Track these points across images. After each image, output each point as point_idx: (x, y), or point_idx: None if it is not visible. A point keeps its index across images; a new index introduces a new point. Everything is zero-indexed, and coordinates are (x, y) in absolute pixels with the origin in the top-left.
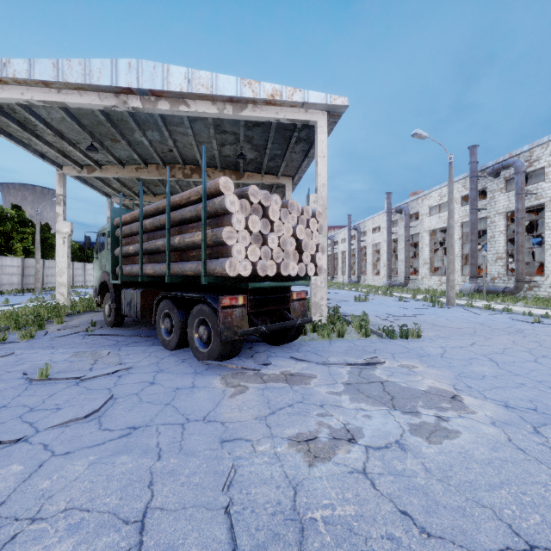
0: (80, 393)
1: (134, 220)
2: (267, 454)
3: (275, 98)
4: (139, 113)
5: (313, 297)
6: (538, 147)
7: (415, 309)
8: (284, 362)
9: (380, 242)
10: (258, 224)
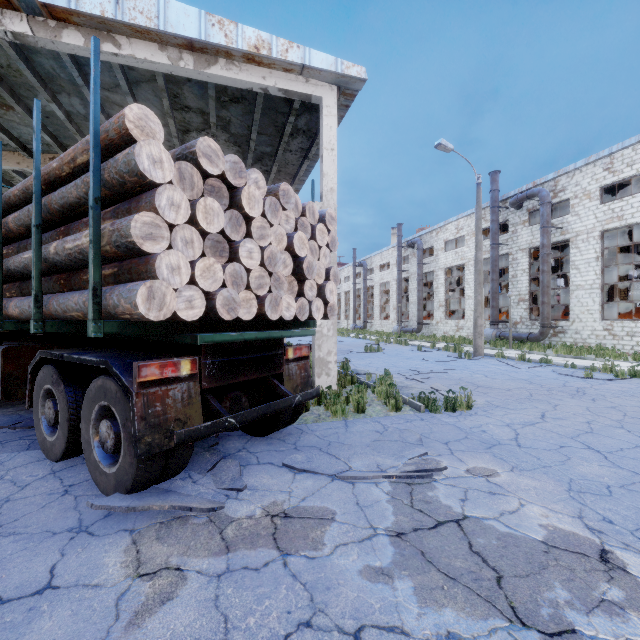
0: None
1: None
2: None
3: (260, 52)
4: (39, 57)
5: (317, 351)
6: (563, 176)
7: (441, 362)
8: (272, 477)
9: (390, 281)
10: (219, 217)
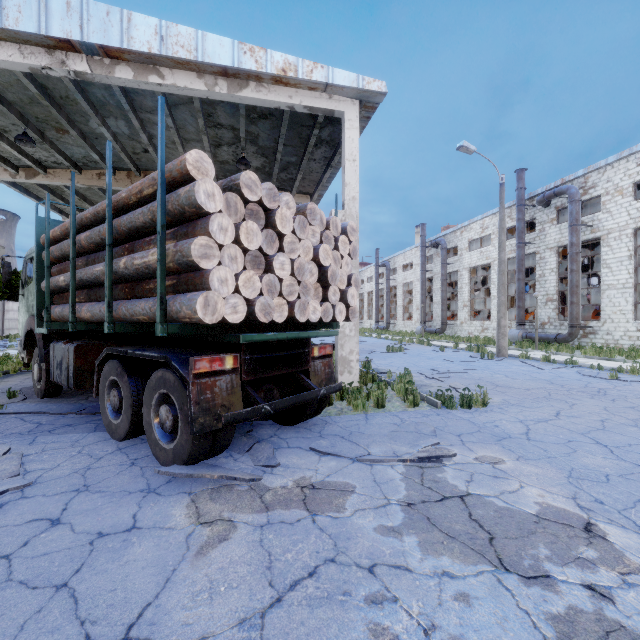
0: None
1: (67, 235)
2: None
3: (287, 74)
4: (93, 88)
5: (340, 350)
6: (594, 172)
7: (462, 362)
8: (300, 458)
9: (413, 281)
10: (258, 236)
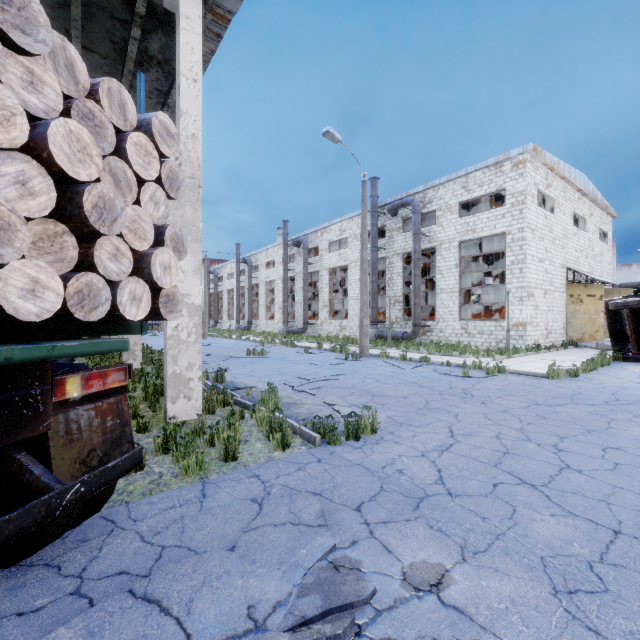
0: None
1: None
2: None
3: None
4: None
5: (171, 364)
6: (431, 189)
7: (330, 365)
8: None
9: (276, 279)
10: None
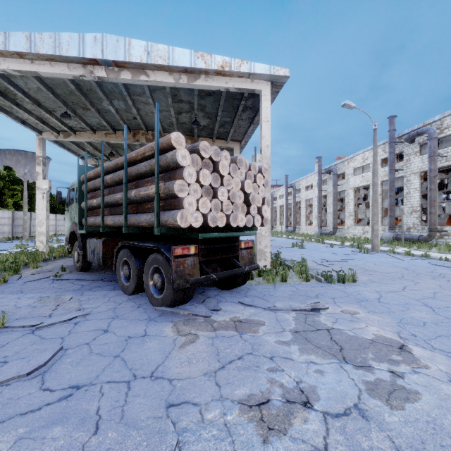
0: (32, 343)
1: (97, 176)
2: (216, 424)
3: (224, 69)
4: (106, 83)
5: (258, 245)
6: (448, 117)
7: (345, 255)
8: (233, 307)
9: (312, 198)
10: (209, 178)
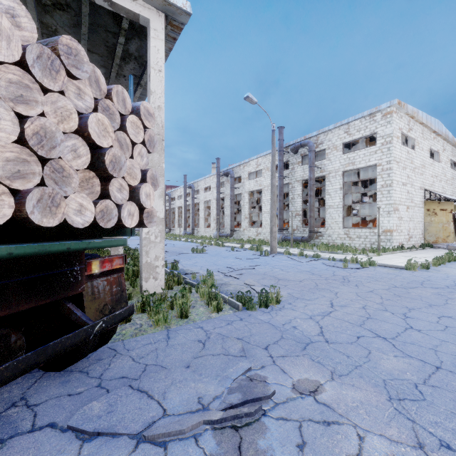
0: None
1: None
2: None
3: None
4: None
5: (145, 256)
6: (322, 134)
7: (249, 259)
8: None
9: (211, 199)
10: None
